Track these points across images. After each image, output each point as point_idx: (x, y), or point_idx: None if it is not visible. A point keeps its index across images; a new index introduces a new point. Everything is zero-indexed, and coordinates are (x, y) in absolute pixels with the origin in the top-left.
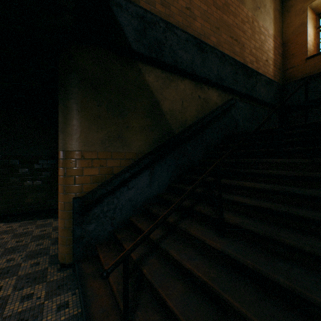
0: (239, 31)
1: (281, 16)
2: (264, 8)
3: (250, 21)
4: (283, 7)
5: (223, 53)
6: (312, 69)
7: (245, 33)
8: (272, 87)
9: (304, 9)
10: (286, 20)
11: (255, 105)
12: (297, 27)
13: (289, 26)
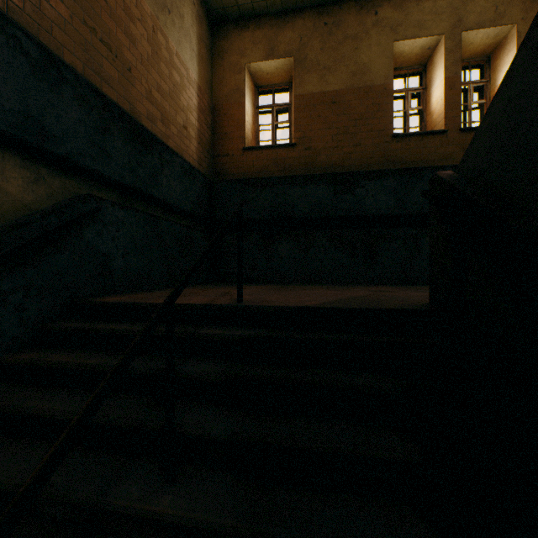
0: (118, 28)
1: (211, 58)
2: (181, 21)
3: (149, 25)
4: (214, 44)
5: (53, 56)
6: (251, 170)
7: (134, 42)
8: (195, 181)
9: (241, 67)
10: (218, 71)
11: (158, 215)
12: (233, 91)
13: (223, 84)
